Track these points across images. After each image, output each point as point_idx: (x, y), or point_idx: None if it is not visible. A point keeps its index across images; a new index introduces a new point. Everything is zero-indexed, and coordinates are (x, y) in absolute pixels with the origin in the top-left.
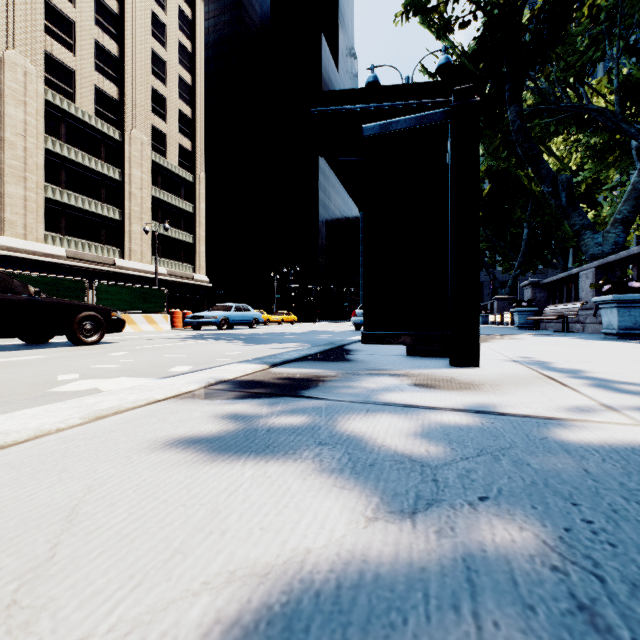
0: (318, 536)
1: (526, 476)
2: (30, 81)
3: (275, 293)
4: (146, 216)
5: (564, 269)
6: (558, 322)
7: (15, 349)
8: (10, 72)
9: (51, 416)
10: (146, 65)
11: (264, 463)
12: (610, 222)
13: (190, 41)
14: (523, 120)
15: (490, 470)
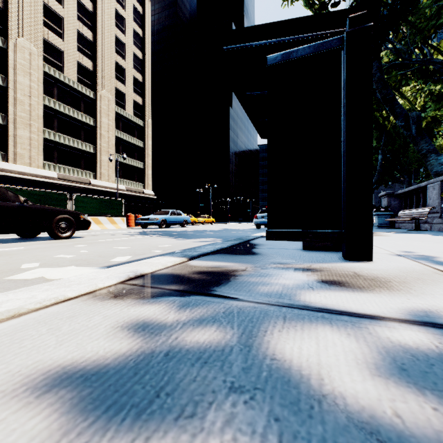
0: None
1: None
2: (33, 59)
3: (199, 202)
4: (111, 150)
5: (409, 184)
6: (409, 223)
7: (10, 242)
8: (20, 53)
9: None
10: (111, 46)
11: None
12: None
13: (141, 29)
14: (382, 72)
15: None
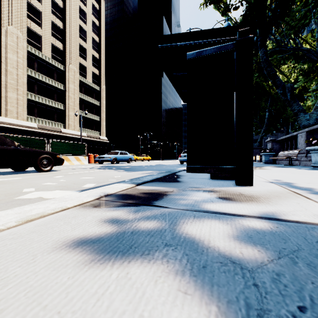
0: None
1: None
2: (20, 41)
3: (140, 145)
4: (76, 107)
5: (287, 133)
6: (286, 160)
7: (8, 174)
8: (10, 37)
9: None
10: (76, 33)
11: (127, 263)
12: (313, 108)
13: (98, 21)
14: (267, 56)
15: (294, 274)
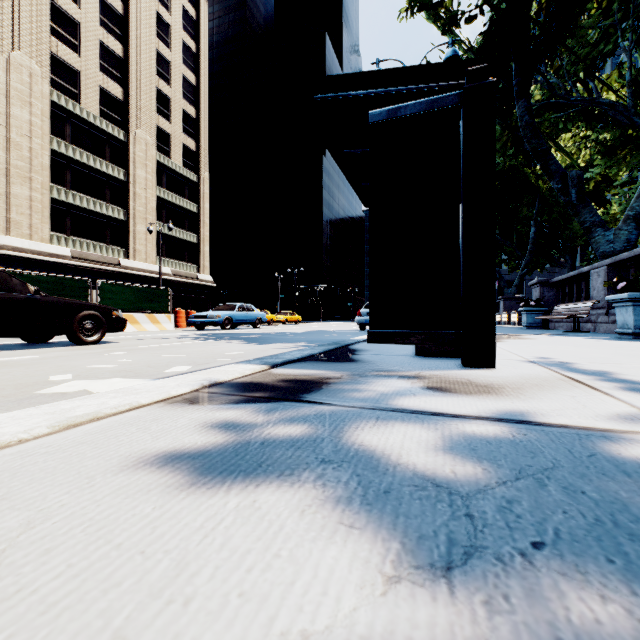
0: (319, 609)
1: (585, 510)
2: (35, 82)
3: (279, 293)
4: (150, 216)
5: (572, 268)
6: (568, 322)
7: (14, 348)
8: (16, 73)
9: (16, 424)
10: (150, 65)
11: (254, 488)
12: (622, 219)
13: (194, 41)
14: (531, 115)
15: (537, 500)
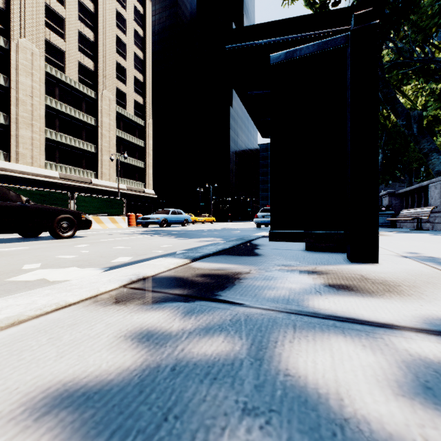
0: None
1: None
2: (35, 59)
3: (200, 202)
4: (112, 149)
5: (409, 183)
6: (411, 222)
7: (12, 241)
8: (22, 53)
9: None
10: (112, 46)
11: None
12: None
13: (142, 29)
14: (383, 71)
15: None
